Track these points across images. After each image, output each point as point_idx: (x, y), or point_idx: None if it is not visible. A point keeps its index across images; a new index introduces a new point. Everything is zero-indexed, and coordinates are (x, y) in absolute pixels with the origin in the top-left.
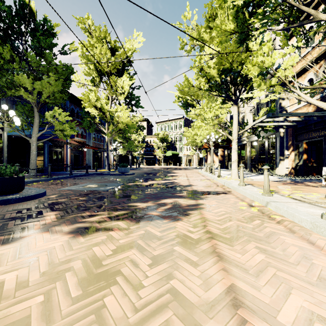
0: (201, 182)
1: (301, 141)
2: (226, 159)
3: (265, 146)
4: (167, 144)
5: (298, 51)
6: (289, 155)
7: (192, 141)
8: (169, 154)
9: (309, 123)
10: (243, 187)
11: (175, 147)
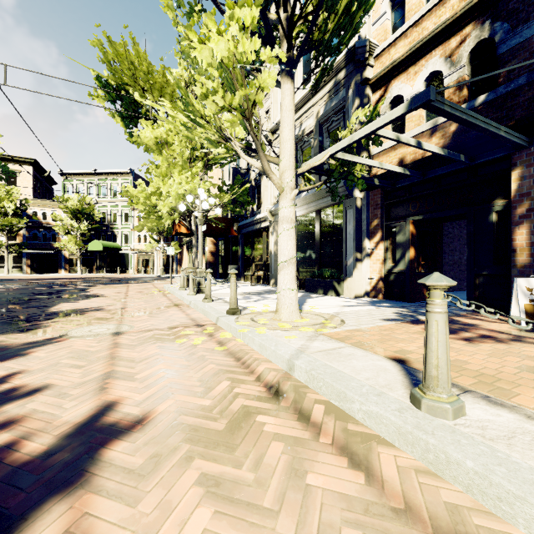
0: (177, 358)
1: (404, 219)
2: (221, 259)
3: (315, 232)
4: (91, 226)
5: (393, 19)
6: (374, 249)
7: (146, 211)
8: (97, 248)
9: (432, 175)
10: (499, 444)
11: (114, 234)
